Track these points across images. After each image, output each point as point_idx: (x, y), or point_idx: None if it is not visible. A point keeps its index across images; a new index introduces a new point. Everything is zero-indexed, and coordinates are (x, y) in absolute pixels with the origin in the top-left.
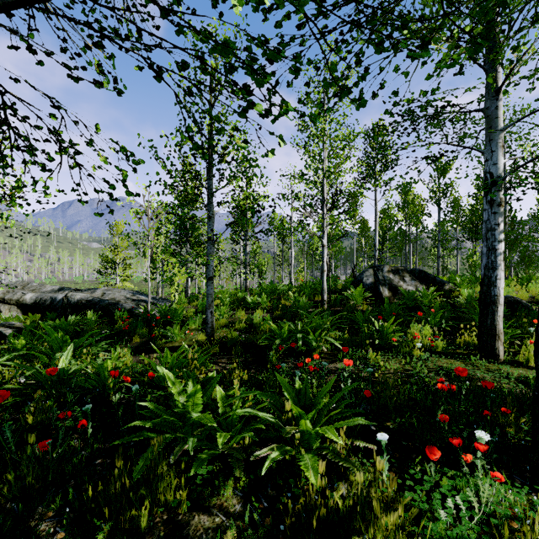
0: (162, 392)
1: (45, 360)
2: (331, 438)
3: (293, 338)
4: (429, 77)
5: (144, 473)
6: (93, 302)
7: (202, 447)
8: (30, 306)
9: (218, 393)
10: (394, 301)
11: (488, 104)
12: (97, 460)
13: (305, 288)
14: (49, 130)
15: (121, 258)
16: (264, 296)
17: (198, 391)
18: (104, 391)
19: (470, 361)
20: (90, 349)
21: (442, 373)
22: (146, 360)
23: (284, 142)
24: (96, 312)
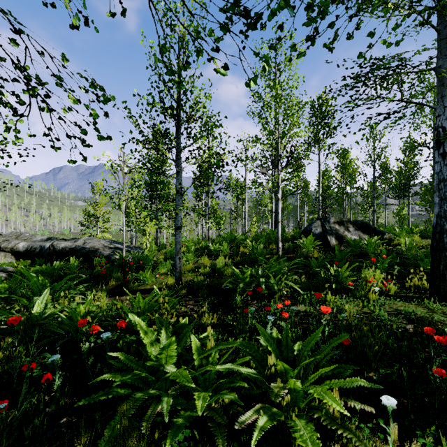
0: (134, 337)
1: (24, 303)
2: (332, 405)
3: (255, 282)
4: (397, 27)
5: (111, 446)
6: (76, 250)
7: (177, 407)
8: (23, 253)
9: (193, 344)
10: (340, 249)
11: (441, 63)
12: (62, 418)
13: (260, 237)
14: (13, 62)
15: (101, 213)
16: (225, 244)
17: (172, 343)
18: (76, 335)
19: (424, 304)
20: (67, 292)
21: (400, 316)
22: (119, 304)
23: (269, 67)
24: (78, 258)
